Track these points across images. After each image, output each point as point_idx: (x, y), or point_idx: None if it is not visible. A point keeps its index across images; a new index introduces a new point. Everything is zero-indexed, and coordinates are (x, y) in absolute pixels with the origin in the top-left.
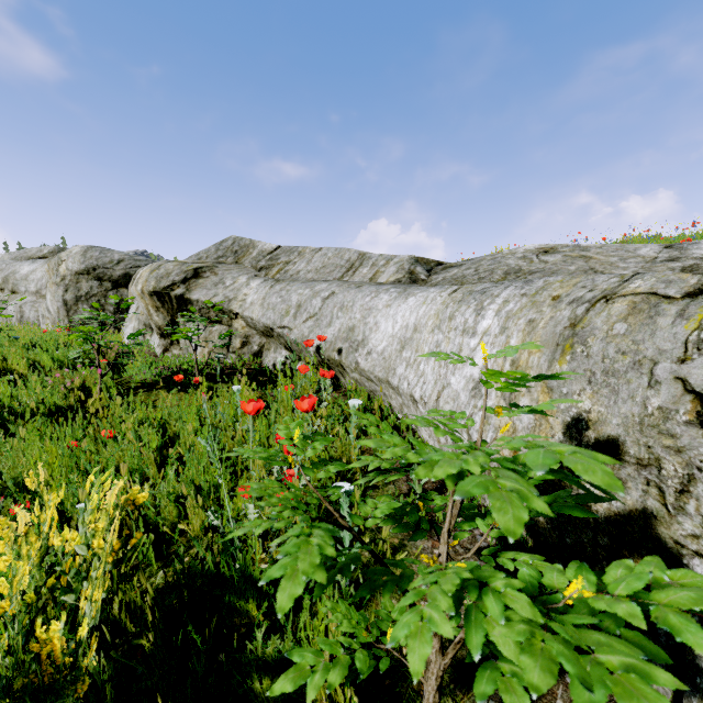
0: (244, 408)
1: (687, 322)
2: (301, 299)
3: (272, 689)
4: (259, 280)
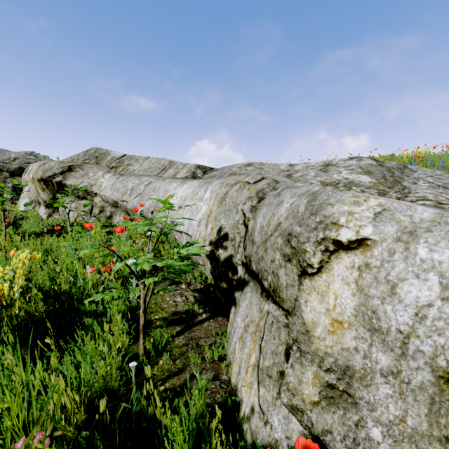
0: (85, 226)
1: (249, 191)
2: (134, 185)
3: (85, 301)
4: (110, 174)
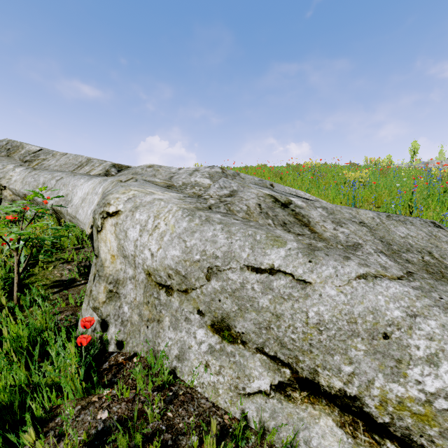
0: None
1: None
2: (45, 180)
3: None
4: (23, 168)
